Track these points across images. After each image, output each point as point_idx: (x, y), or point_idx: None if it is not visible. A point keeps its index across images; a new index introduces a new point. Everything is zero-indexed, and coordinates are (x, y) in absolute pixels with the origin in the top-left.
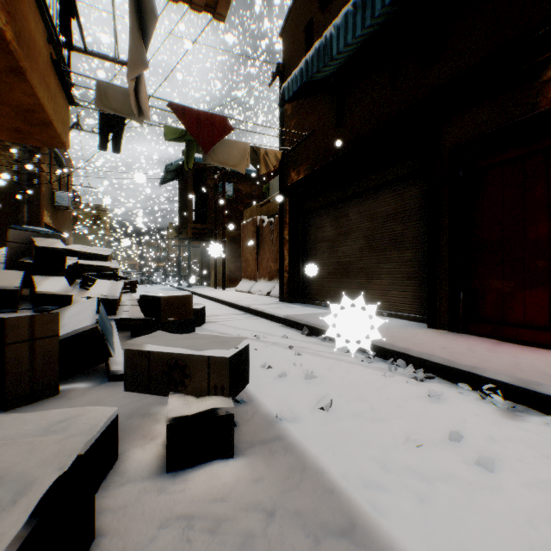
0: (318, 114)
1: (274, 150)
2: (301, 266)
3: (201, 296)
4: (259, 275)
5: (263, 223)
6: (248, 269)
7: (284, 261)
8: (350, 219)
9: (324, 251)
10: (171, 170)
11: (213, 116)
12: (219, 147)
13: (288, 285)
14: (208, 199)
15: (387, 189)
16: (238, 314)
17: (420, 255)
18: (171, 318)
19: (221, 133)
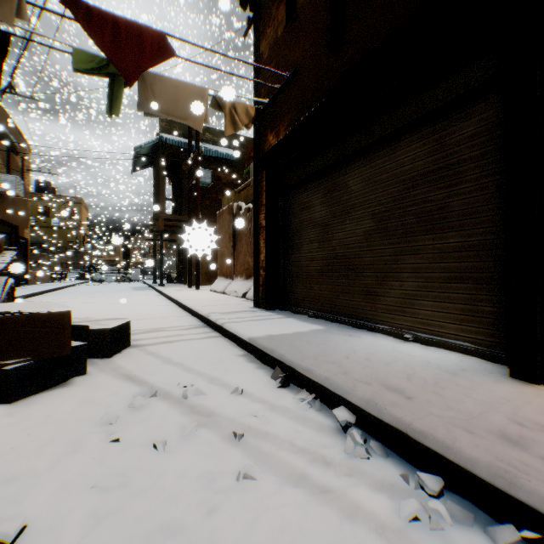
0: (303, 45)
1: (244, 104)
2: (282, 261)
3: (166, 297)
4: (236, 273)
5: (240, 210)
6: (224, 266)
7: (260, 254)
8: (351, 190)
9: (312, 240)
10: (143, 155)
11: (141, 30)
12: (162, 90)
13: (265, 286)
14: (184, 187)
15: (414, 136)
16: (193, 328)
17: (480, 239)
18: (11, 361)
19: (155, 56)
